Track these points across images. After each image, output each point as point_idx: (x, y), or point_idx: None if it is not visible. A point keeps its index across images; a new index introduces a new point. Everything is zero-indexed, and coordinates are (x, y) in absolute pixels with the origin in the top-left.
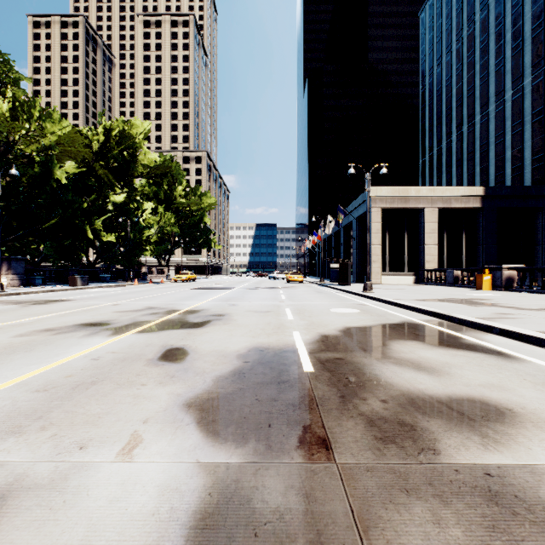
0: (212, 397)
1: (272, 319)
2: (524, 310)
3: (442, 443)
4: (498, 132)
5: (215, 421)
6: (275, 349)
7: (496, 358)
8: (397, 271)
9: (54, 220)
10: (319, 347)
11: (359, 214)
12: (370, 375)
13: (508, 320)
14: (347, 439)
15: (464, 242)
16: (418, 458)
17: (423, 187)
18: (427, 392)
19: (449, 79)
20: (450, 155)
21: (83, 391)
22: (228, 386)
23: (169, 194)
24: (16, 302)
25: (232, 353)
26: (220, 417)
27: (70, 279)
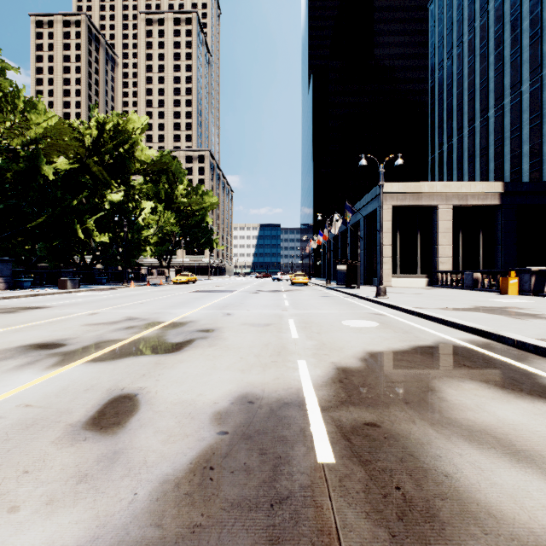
0: None
1: (272, 338)
2: None
3: None
4: (514, 126)
5: None
6: (271, 399)
7: None
8: (408, 272)
9: (41, 219)
10: (337, 393)
11: (368, 212)
12: (439, 479)
13: None
14: None
15: (481, 241)
16: None
17: (437, 183)
18: None
19: (460, 72)
20: (462, 151)
21: None
22: (173, 515)
23: (170, 193)
24: None
25: (205, 410)
26: None
27: (59, 282)
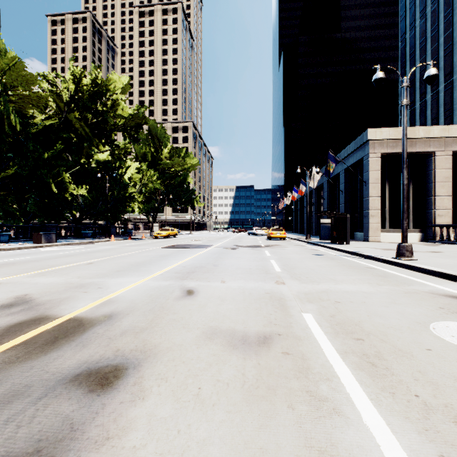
0: None
1: None
2: None
3: None
4: None
5: None
6: None
7: None
8: (398, 227)
9: (12, 171)
10: None
11: (350, 163)
12: None
13: None
14: None
15: None
16: None
17: (434, 127)
18: None
19: (435, 28)
20: (437, 107)
21: None
22: None
23: (156, 156)
24: None
25: None
26: None
27: (34, 236)
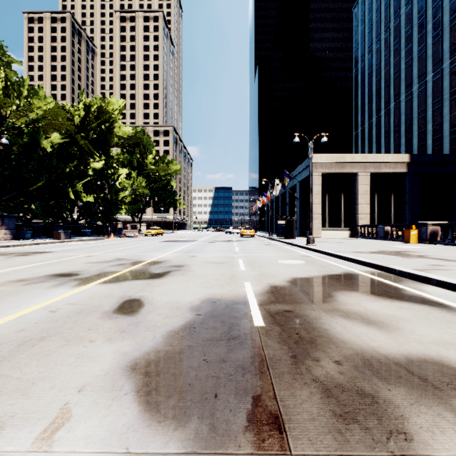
0: (158, 356)
1: (226, 270)
2: (454, 261)
3: (411, 422)
4: (420, 108)
5: (156, 389)
6: (227, 301)
7: (441, 310)
8: (334, 226)
9: (40, 183)
10: (269, 298)
11: (302, 178)
12: (321, 331)
13: (442, 271)
14: (302, 417)
15: (392, 202)
16: (388, 447)
17: (357, 155)
18: (382, 352)
19: (378, 64)
20: (379, 128)
21: (27, 349)
22: (177, 343)
23: (141, 162)
24: (3, 254)
25: (186, 305)
26: (163, 384)
27: (55, 234)
